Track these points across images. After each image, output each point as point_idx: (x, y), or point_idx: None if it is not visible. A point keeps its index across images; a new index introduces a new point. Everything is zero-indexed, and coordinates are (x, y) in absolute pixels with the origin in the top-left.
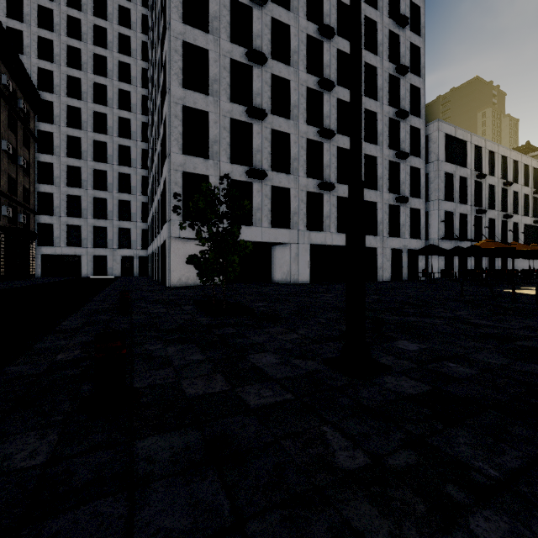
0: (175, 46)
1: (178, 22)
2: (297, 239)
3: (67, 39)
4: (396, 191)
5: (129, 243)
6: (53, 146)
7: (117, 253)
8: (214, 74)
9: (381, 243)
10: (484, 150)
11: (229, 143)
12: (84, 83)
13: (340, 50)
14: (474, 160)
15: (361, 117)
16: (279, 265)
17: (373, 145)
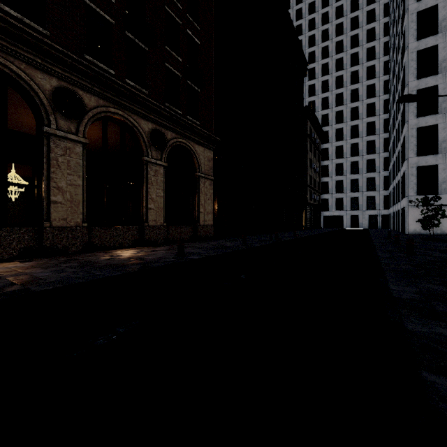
0: None
1: (413, 81)
2: None
3: (335, 91)
4: None
5: (374, 206)
6: (328, 155)
7: (365, 213)
8: (442, 98)
9: None
10: None
11: None
12: (345, 112)
13: None
14: None
15: None
16: None
17: None
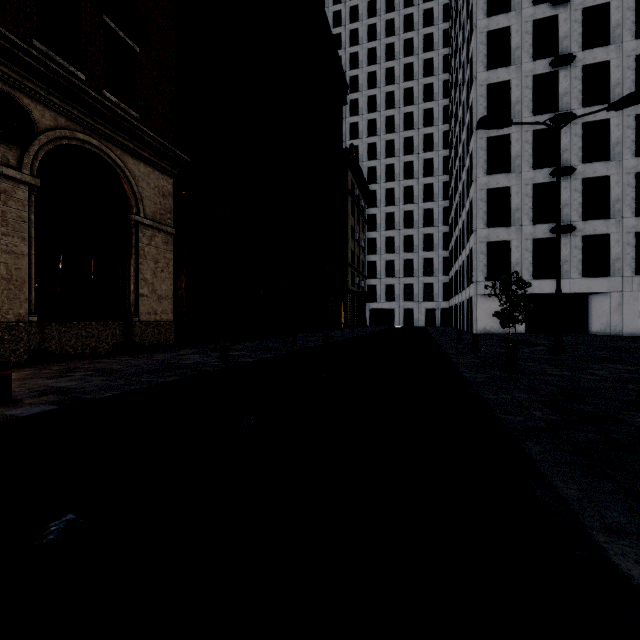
0: (480, 145)
1: None
2: (620, 288)
3: (385, 137)
4: None
5: (432, 296)
6: (376, 225)
7: (421, 306)
8: (516, 152)
9: None
10: None
11: (531, 207)
12: (397, 166)
13: None
14: None
15: (559, 267)
16: (597, 315)
17: None
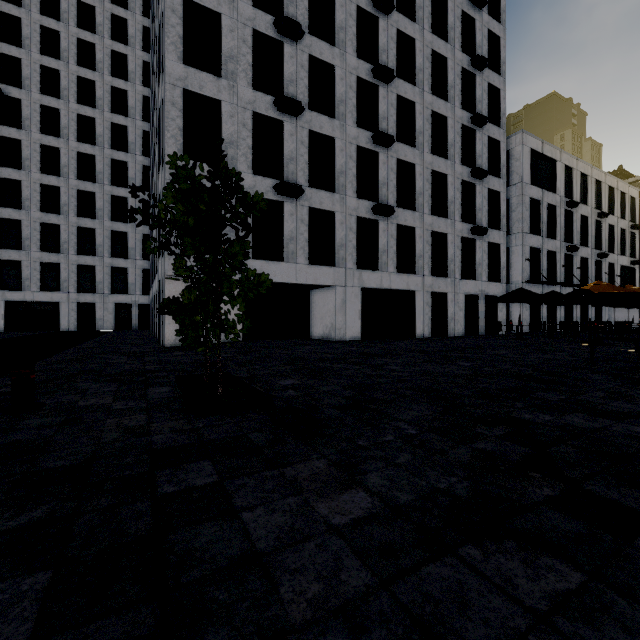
0: (172, 4)
1: None
2: (344, 281)
3: (41, 18)
4: (470, 220)
5: (126, 287)
6: (21, 158)
7: (109, 300)
8: (229, 48)
9: (452, 287)
10: (576, 171)
11: (251, 146)
12: (64, 77)
13: (400, 30)
14: (564, 185)
15: None
16: (320, 315)
17: (443, 158)
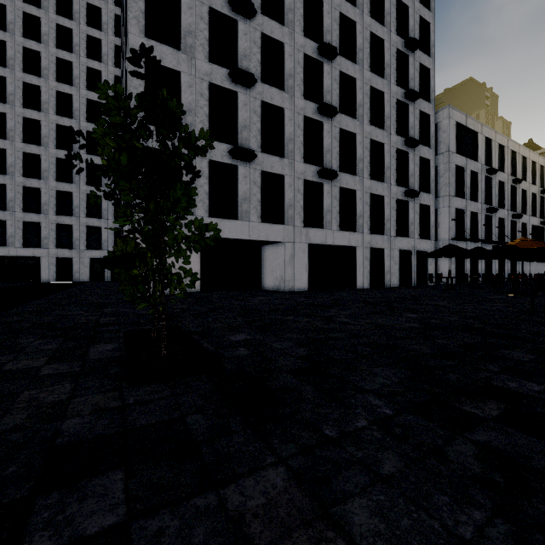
0: None
1: None
2: (292, 238)
3: (24, 5)
4: (404, 184)
5: (100, 243)
6: (6, 129)
7: (85, 255)
8: (188, 24)
9: (388, 243)
10: (494, 143)
11: (208, 114)
12: (44, 58)
13: (342, 14)
14: (484, 154)
15: None
16: (271, 268)
17: (380, 129)
